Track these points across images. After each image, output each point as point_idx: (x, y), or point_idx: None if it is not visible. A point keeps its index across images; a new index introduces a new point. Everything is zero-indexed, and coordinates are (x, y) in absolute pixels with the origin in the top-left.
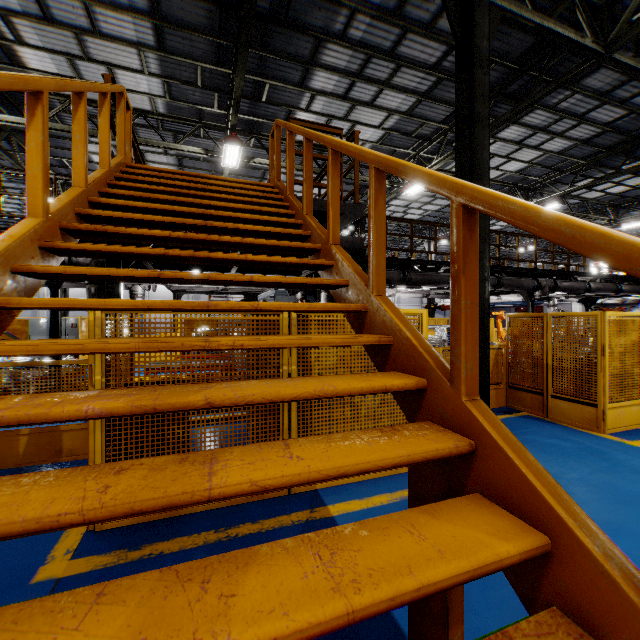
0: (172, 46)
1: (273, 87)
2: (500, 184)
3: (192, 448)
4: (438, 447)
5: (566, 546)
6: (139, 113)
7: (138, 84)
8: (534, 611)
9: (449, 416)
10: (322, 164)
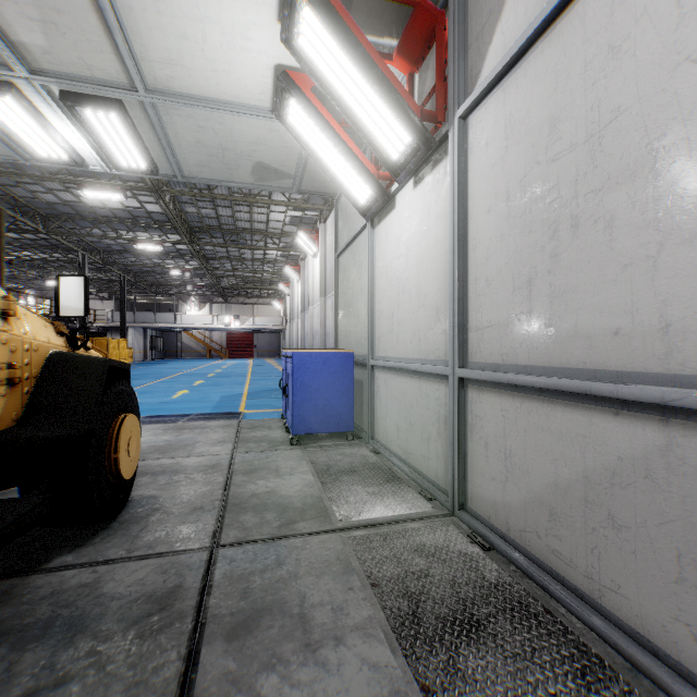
0: None
1: None
2: None
3: None
4: None
5: None
6: None
7: None
8: None
9: None
10: None
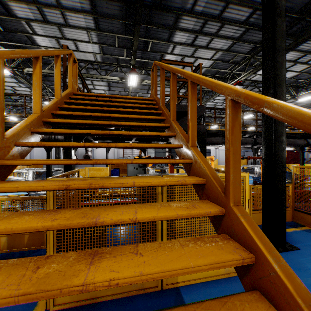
0: (103, 27)
1: (153, 43)
2: None
3: None
4: None
5: None
6: (89, 62)
7: (88, 48)
8: None
9: None
10: None
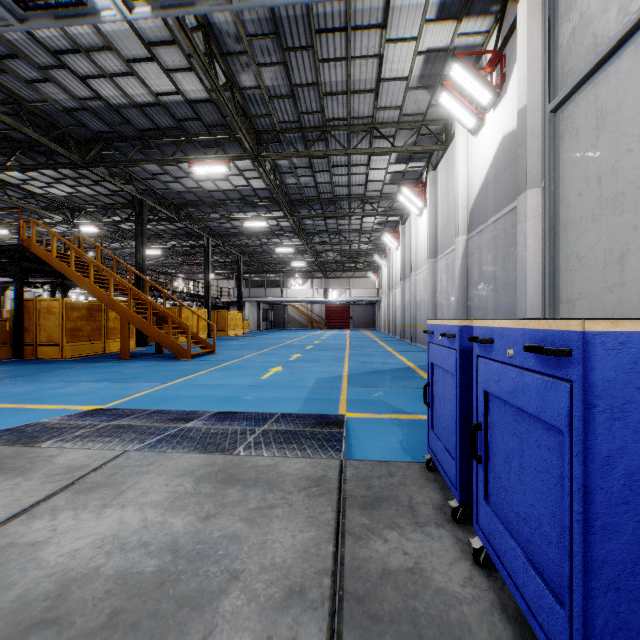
0: None
1: (6, 158)
2: (130, 232)
3: (83, 338)
4: (163, 316)
5: (174, 320)
6: None
7: None
8: (172, 327)
9: (163, 314)
10: (1, 188)
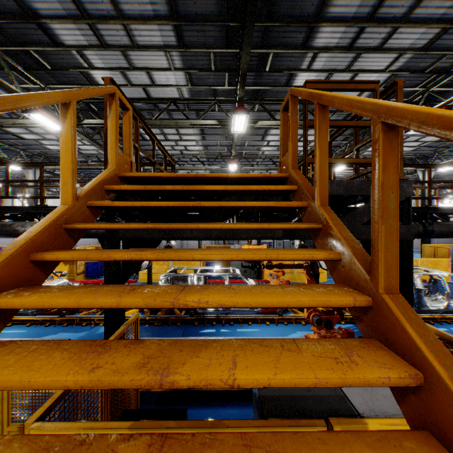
0: (189, 41)
1: (276, 55)
2: None
3: None
4: None
5: None
6: (171, 101)
7: (168, 79)
8: None
9: None
10: None
